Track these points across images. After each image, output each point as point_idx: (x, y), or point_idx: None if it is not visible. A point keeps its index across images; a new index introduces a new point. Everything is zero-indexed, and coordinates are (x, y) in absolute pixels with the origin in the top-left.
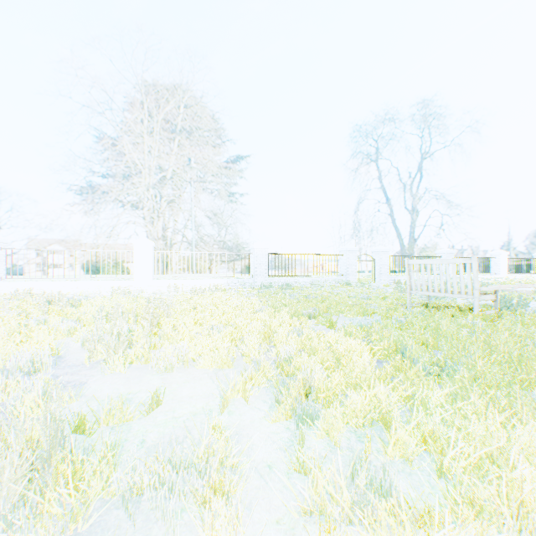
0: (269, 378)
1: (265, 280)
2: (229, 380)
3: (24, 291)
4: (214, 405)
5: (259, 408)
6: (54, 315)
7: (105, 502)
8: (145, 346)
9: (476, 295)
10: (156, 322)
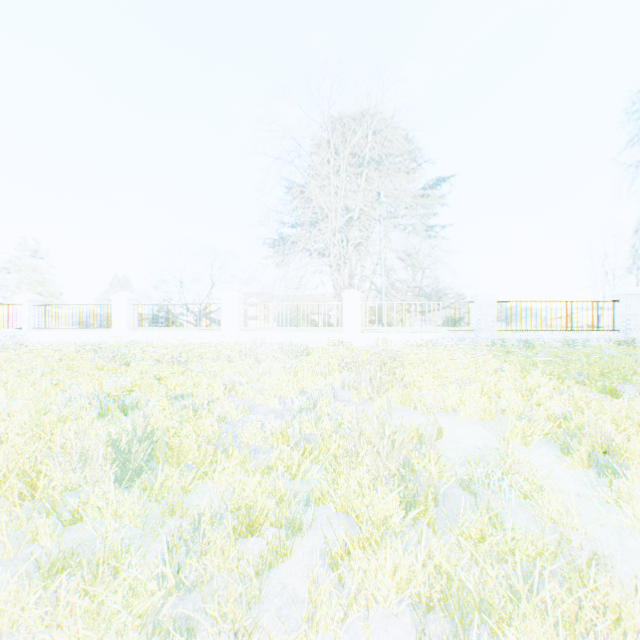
0: (543, 434)
1: (490, 335)
2: (497, 429)
3: (261, 340)
4: (494, 445)
5: (543, 455)
6: (300, 361)
7: (442, 483)
8: (398, 391)
9: None
10: (392, 373)
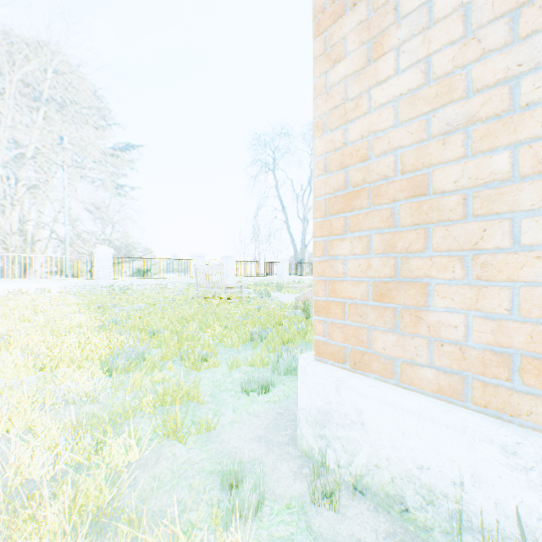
0: None
1: (109, 282)
2: None
3: None
4: None
5: None
6: None
7: None
8: None
9: (223, 289)
10: None
